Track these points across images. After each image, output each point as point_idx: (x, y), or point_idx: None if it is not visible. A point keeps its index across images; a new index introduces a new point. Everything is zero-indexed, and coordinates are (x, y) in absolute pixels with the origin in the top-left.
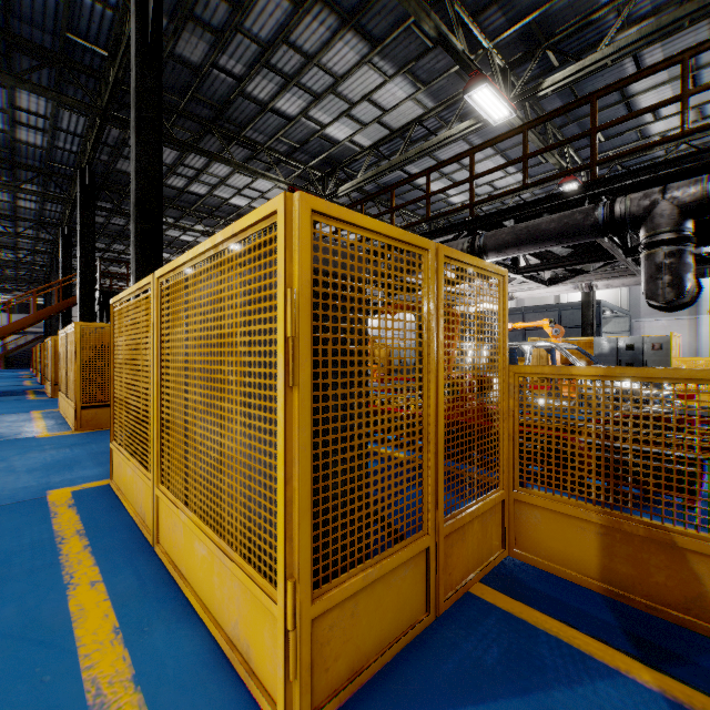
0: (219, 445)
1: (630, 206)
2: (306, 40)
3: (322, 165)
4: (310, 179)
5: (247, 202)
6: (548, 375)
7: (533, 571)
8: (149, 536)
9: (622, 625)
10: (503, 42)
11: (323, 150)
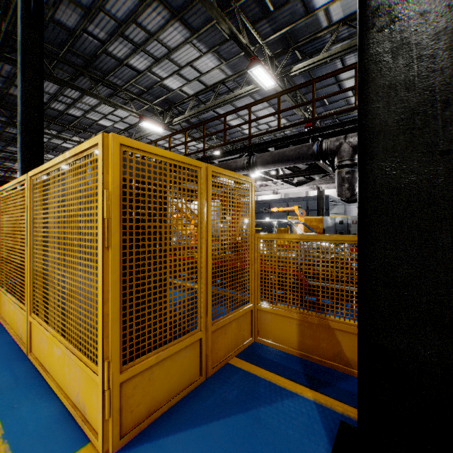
0: (68, 284)
1: (330, 145)
2: (149, 23)
3: (162, 104)
4: (154, 112)
5: (111, 124)
6: (274, 239)
7: (266, 348)
8: (25, 348)
9: (305, 371)
10: (270, 41)
11: (162, 94)
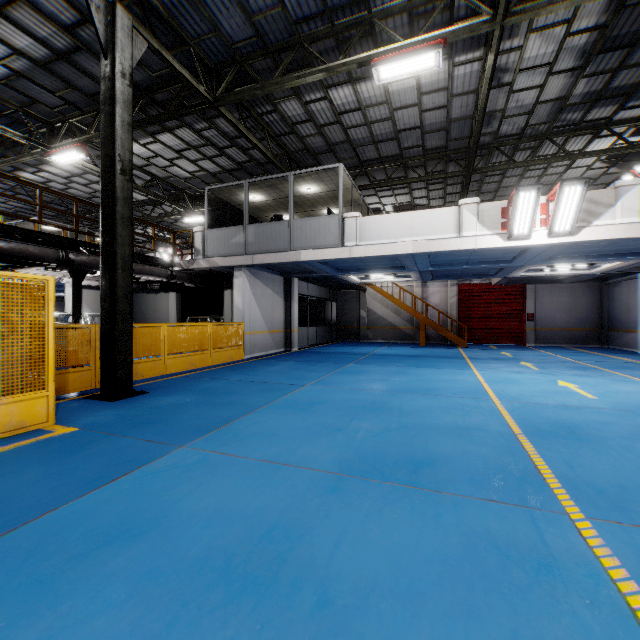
0: None
1: None
2: None
3: None
4: None
5: None
6: None
7: None
8: None
9: None
10: None
11: None
